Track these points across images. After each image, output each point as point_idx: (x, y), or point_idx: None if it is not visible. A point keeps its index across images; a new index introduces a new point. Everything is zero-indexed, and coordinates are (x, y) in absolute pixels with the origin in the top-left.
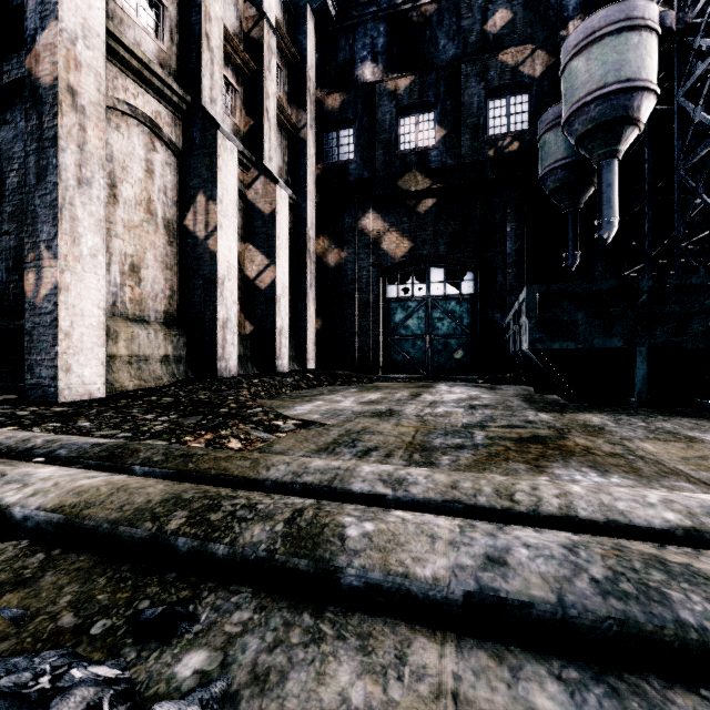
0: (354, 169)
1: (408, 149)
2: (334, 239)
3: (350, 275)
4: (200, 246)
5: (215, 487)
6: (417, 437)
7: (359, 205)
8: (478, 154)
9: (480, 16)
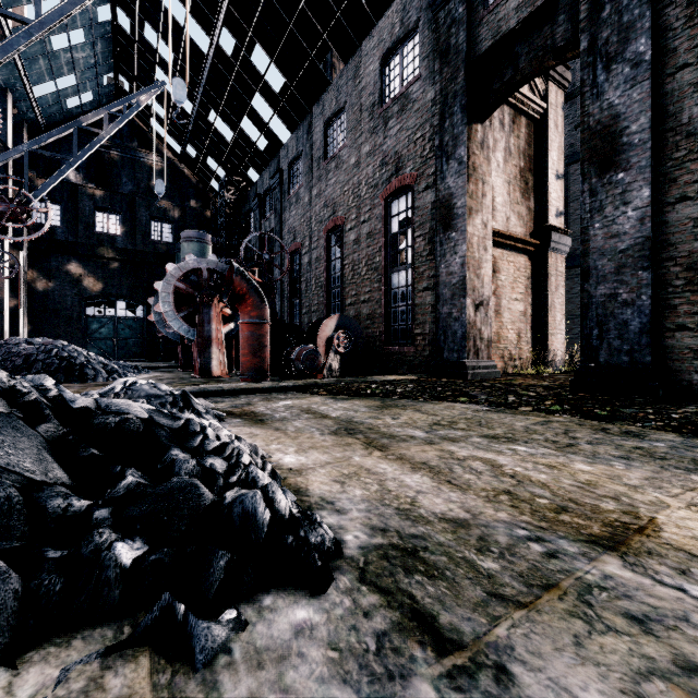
0: (61, 232)
1: (103, 232)
2: (43, 273)
3: (57, 299)
4: None
5: None
6: None
7: (66, 256)
8: (146, 247)
9: (147, 176)
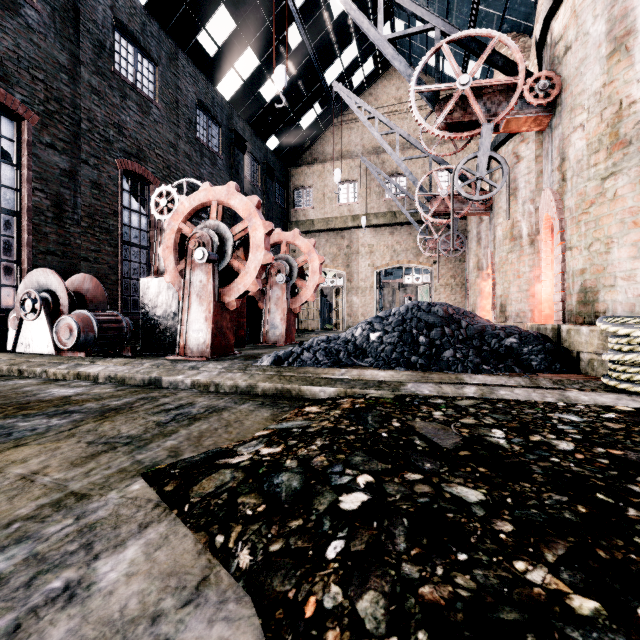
0: None
1: None
2: None
3: None
4: None
5: (288, 371)
6: (68, 428)
7: None
8: None
9: None
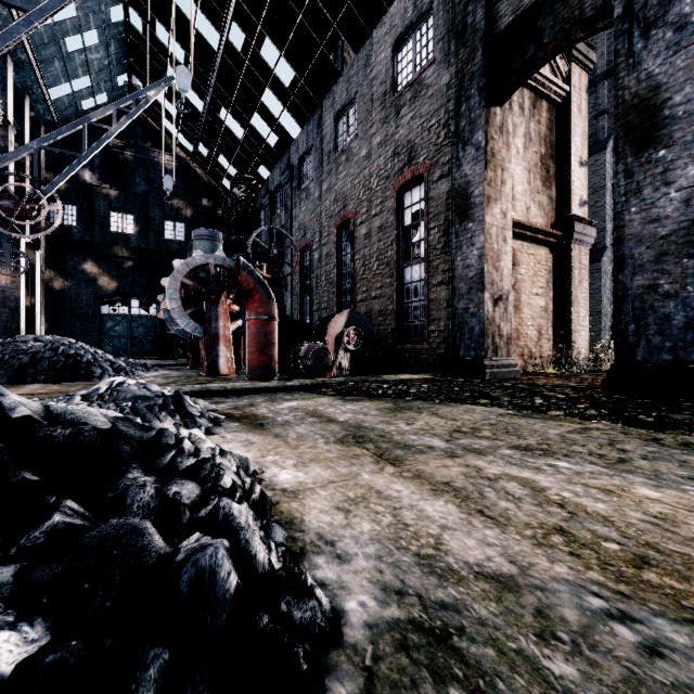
0: (77, 232)
1: (117, 231)
2: (60, 272)
3: (73, 297)
4: (7, 292)
5: None
6: None
7: (81, 255)
8: (159, 246)
9: (160, 175)
